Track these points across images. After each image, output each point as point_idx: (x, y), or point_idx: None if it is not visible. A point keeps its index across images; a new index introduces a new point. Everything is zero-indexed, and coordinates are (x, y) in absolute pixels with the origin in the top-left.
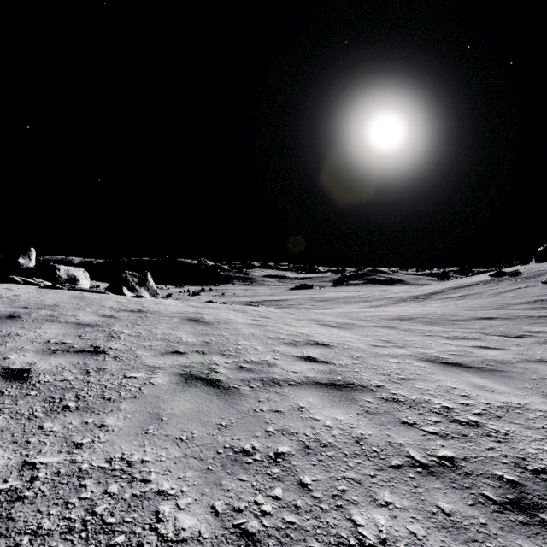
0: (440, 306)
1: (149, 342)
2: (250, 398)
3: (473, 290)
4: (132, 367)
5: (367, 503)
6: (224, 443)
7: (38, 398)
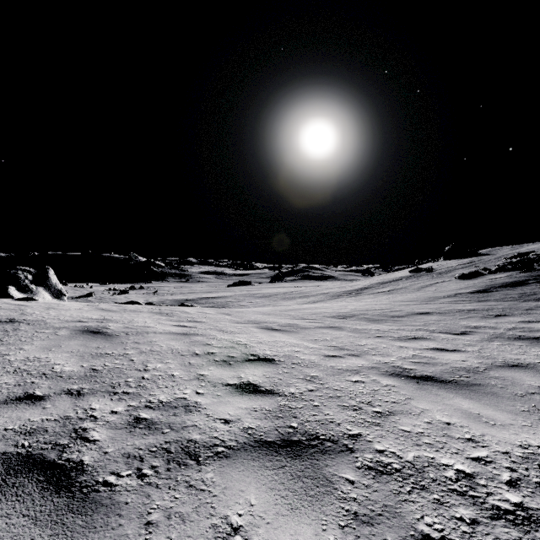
0: (374, 301)
1: None
2: (130, 518)
3: (398, 284)
4: None
5: None
6: None
7: None
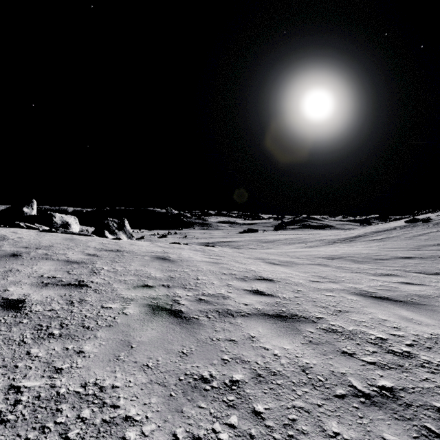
0: (364, 247)
1: (124, 277)
2: (208, 328)
3: (391, 233)
4: (108, 298)
5: (316, 434)
6: (185, 370)
7: (28, 326)
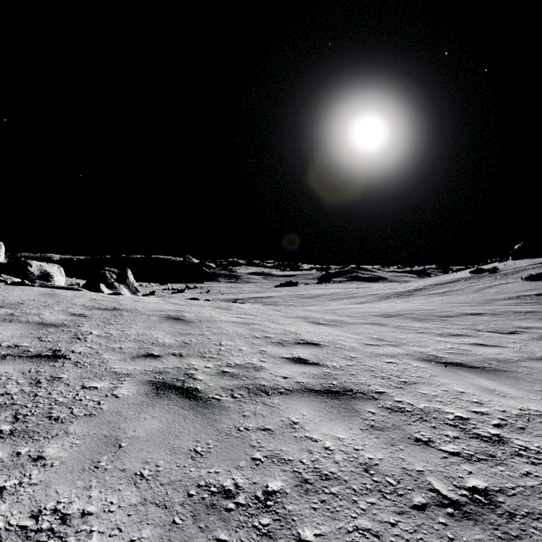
0: (425, 302)
1: (119, 344)
2: (233, 412)
3: (455, 286)
4: (94, 374)
5: None
6: (198, 479)
7: None
